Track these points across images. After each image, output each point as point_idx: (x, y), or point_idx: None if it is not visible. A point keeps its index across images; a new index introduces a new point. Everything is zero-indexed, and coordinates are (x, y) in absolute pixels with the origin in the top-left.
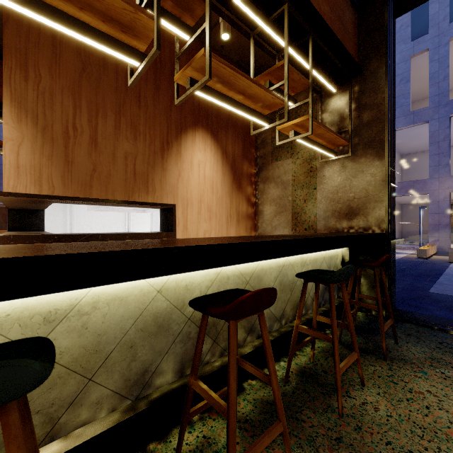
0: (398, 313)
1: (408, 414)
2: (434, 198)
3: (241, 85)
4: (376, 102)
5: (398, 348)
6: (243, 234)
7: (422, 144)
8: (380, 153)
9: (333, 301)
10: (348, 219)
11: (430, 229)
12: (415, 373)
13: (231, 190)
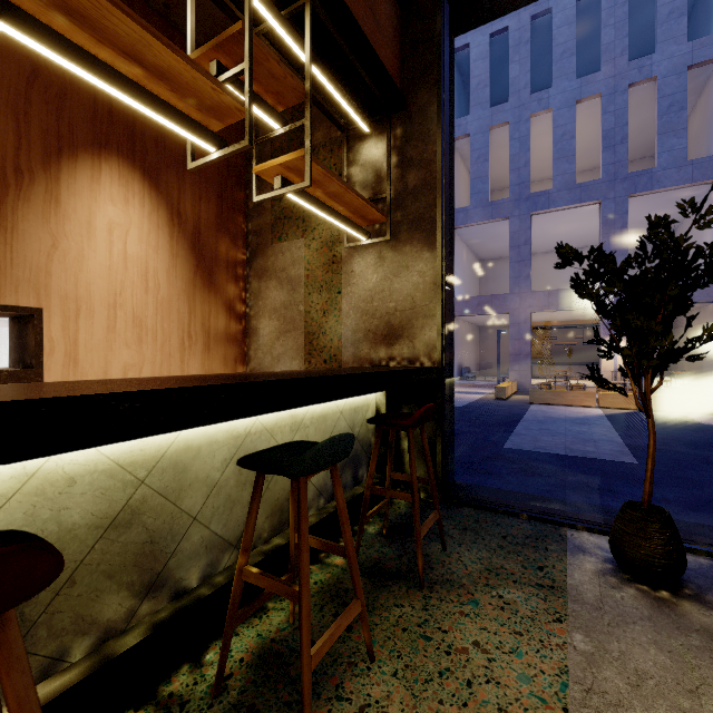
0: (456, 491)
1: (436, 712)
2: (514, 319)
3: (121, 32)
4: (426, 158)
5: (446, 559)
6: (218, 371)
7: (502, 247)
8: (431, 239)
9: (303, 512)
10: (388, 344)
11: (511, 360)
12: (461, 607)
13: (191, 287)
